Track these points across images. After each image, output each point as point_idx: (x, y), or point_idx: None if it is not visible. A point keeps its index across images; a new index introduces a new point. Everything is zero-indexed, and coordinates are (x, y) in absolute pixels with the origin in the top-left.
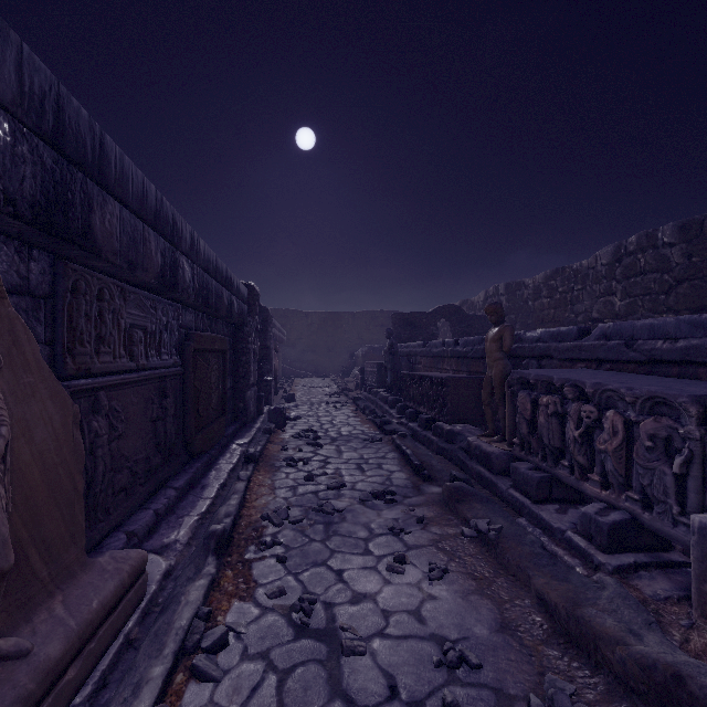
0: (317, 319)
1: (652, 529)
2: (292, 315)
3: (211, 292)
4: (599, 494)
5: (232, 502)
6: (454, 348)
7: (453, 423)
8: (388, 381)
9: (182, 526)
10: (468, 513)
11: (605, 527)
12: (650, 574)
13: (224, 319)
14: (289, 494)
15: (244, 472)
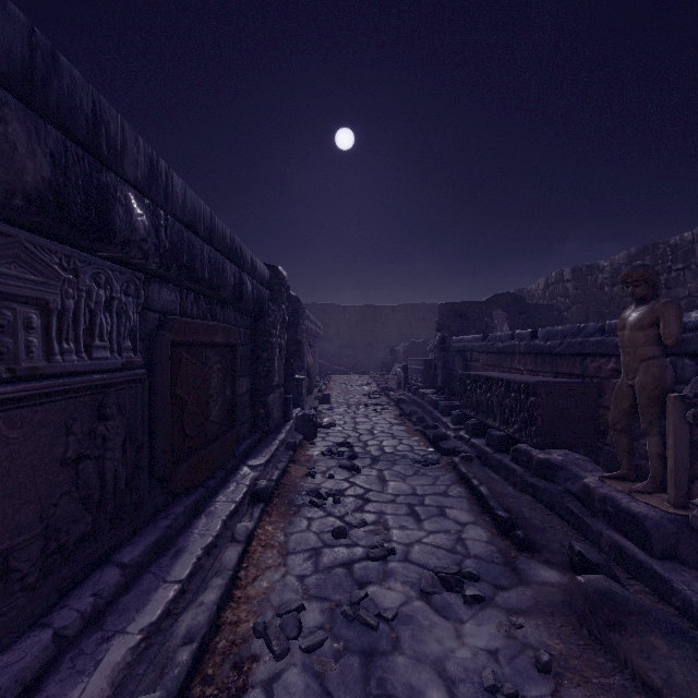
0: (355, 313)
1: None
2: (329, 309)
3: (201, 260)
4: None
5: (208, 596)
6: (531, 342)
7: (545, 448)
8: (438, 382)
9: (99, 668)
10: (649, 667)
11: None
12: None
13: (234, 305)
14: (308, 567)
15: (244, 523)
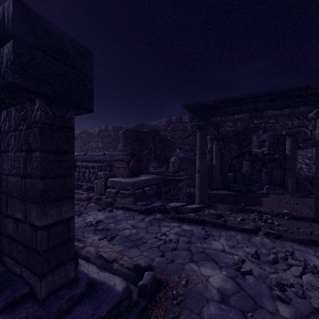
0: None
1: (92, 186)
2: None
3: None
4: (85, 184)
5: None
6: None
7: None
8: None
9: None
10: None
11: (86, 188)
12: (91, 193)
13: None
14: None
15: None
